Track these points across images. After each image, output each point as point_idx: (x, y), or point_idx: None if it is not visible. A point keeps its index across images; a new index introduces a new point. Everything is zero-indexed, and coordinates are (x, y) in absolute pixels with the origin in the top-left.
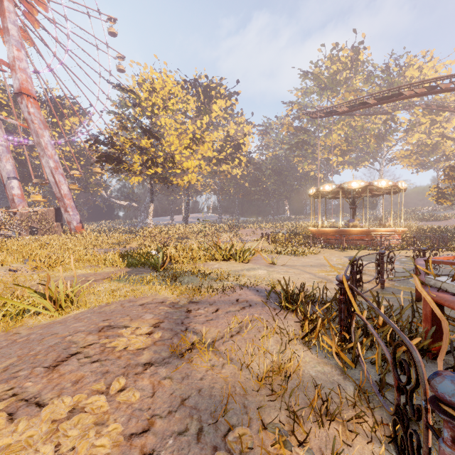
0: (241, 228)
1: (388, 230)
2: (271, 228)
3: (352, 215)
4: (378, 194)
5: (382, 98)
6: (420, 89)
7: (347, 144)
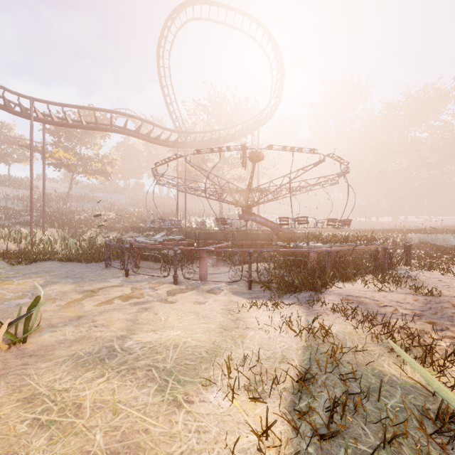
0: None
1: None
2: None
3: None
4: None
5: None
6: None
7: None
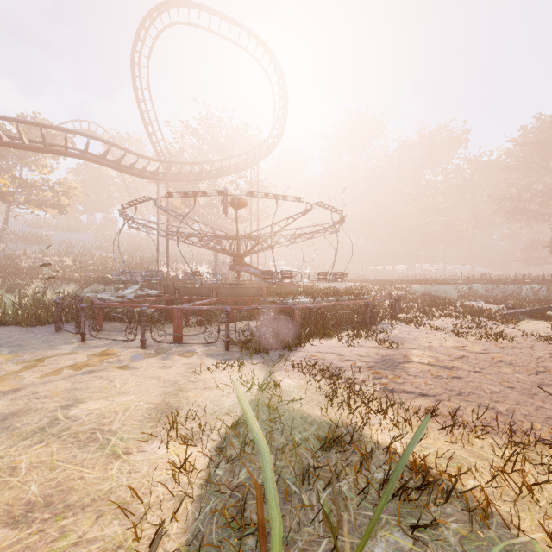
0: None
1: None
2: None
3: None
4: None
5: None
6: None
7: None
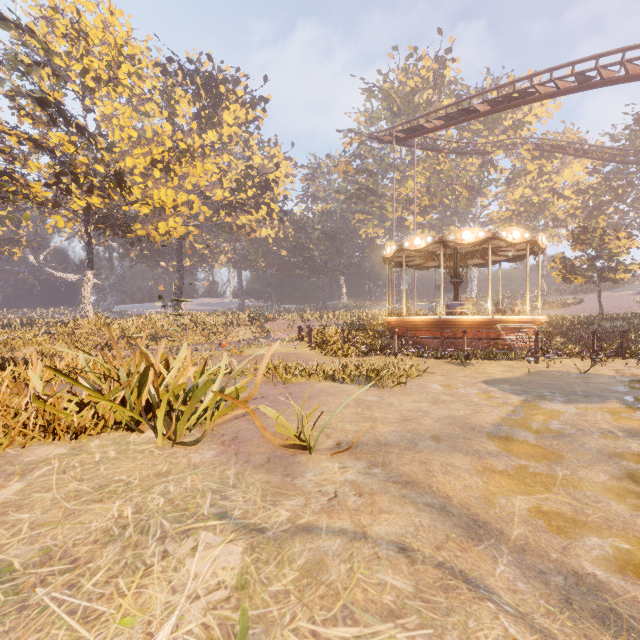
0: (270, 319)
1: (523, 320)
2: (320, 319)
3: (456, 295)
4: (493, 261)
5: (499, 102)
6: (564, 82)
7: (429, 197)
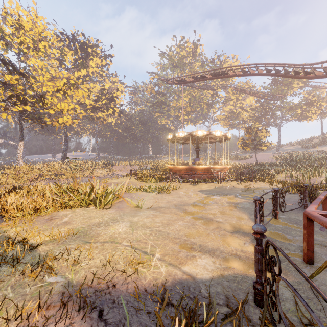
0: (114, 165)
1: (221, 167)
2: (139, 165)
3: (197, 156)
4: (213, 141)
5: (215, 75)
6: (238, 71)
7: (190, 107)
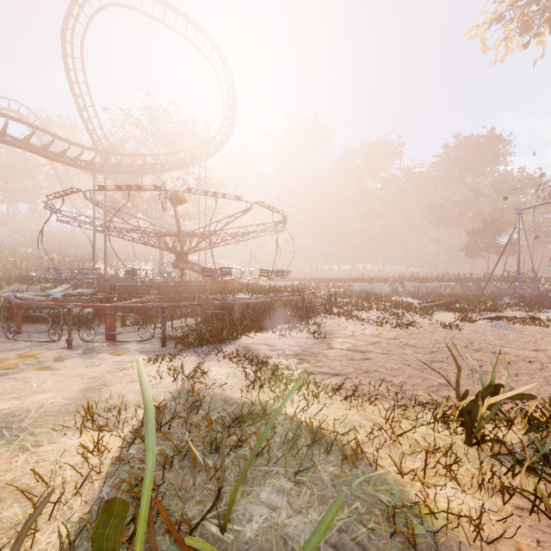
0: None
1: None
2: None
3: None
4: None
5: None
6: None
7: None
